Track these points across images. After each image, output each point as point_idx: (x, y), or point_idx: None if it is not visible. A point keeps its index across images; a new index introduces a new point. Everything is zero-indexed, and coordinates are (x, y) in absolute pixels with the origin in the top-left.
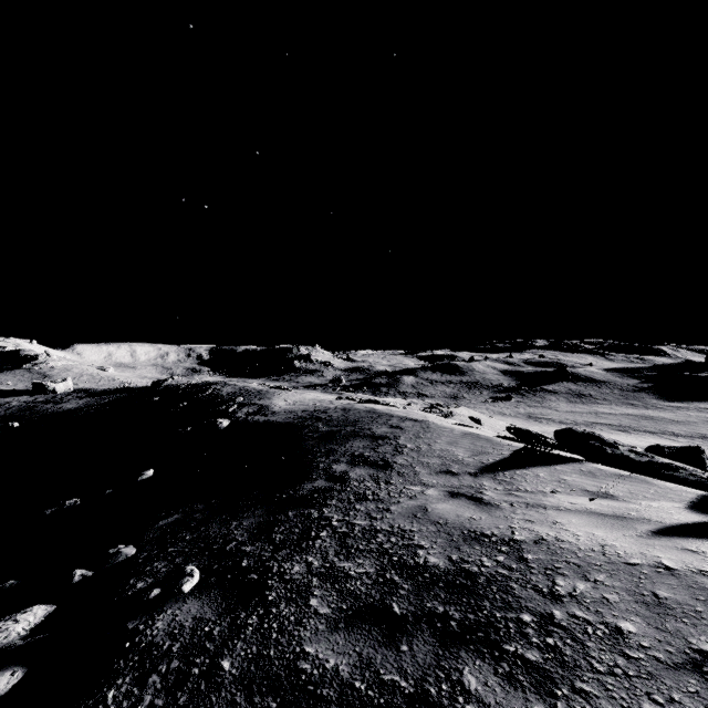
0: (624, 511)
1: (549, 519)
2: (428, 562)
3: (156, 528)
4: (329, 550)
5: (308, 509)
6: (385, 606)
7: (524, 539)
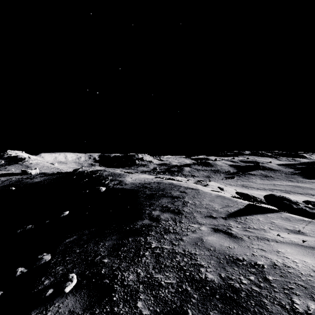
0: (314, 244)
1: (273, 249)
2: (207, 278)
3: (64, 243)
4: (149, 265)
5: (139, 237)
6: (183, 312)
7: (264, 264)
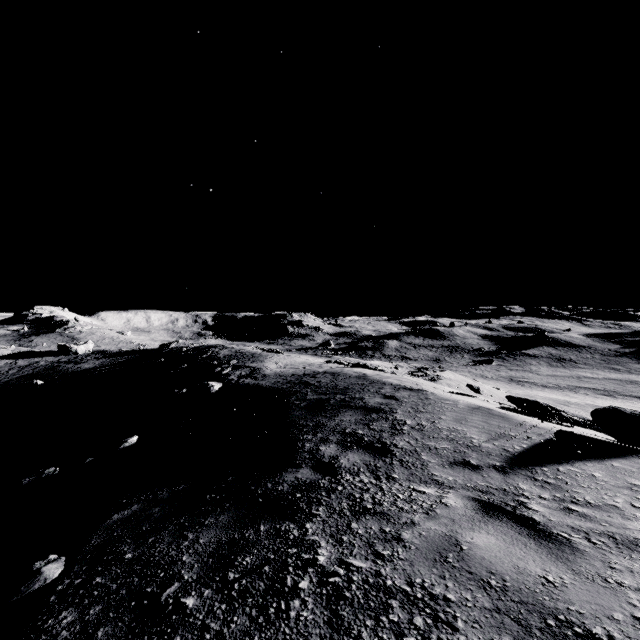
0: None
1: None
2: None
3: (105, 526)
4: (310, 633)
5: (285, 522)
6: None
7: None
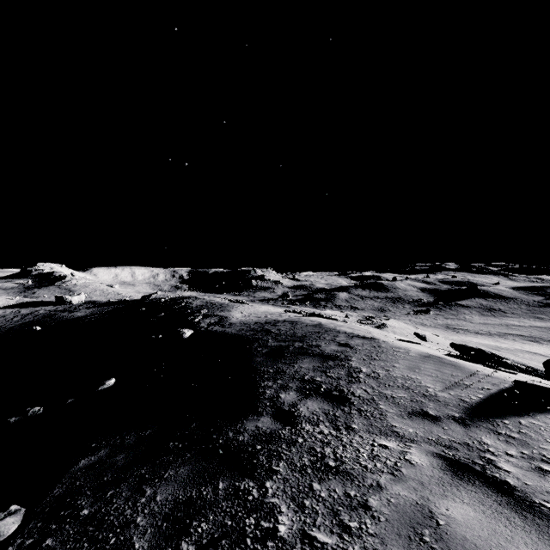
0: None
1: None
2: None
3: (70, 473)
4: None
5: (245, 479)
6: None
7: None
